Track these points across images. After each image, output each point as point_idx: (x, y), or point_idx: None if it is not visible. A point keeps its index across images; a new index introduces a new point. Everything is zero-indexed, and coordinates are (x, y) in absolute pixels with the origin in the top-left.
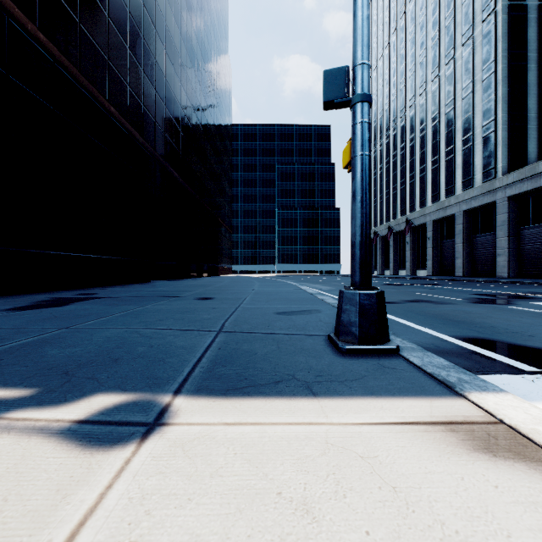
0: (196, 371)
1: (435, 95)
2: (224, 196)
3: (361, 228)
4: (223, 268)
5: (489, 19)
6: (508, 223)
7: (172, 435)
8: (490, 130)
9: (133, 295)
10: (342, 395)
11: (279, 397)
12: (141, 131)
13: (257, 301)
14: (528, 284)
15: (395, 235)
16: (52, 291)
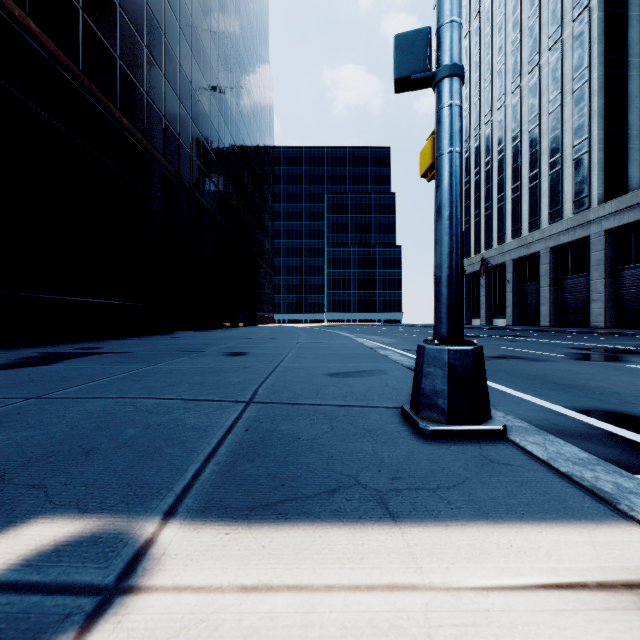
0: (207, 470)
1: (516, 109)
2: (264, 231)
3: (449, 256)
4: (263, 317)
5: (582, 17)
6: (605, 262)
7: (139, 621)
8: (583, 151)
9: (146, 350)
10: (439, 519)
11: (335, 523)
12: (161, 149)
13: (302, 358)
14: (631, 336)
15: (467, 278)
16: (47, 345)
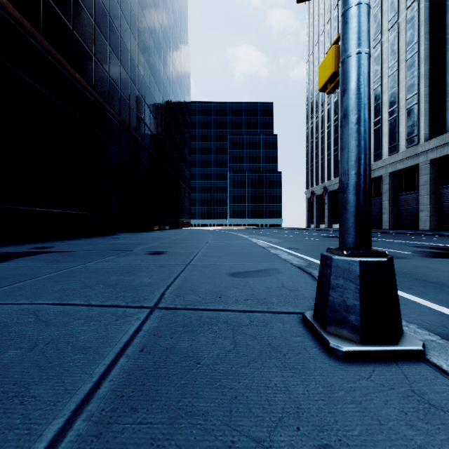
0: (69, 435)
1: None
2: (184, 161)
3: (358, 162)
4: (183, 222)
5: (413, 6)
6: (430, 183)
7: None
8: (414, 103)
9: (86, 249)
10: None
11: None
12: (106, 98)
13: (208, 257)
14: None
15: (329, 194)
16: (13, 244)
